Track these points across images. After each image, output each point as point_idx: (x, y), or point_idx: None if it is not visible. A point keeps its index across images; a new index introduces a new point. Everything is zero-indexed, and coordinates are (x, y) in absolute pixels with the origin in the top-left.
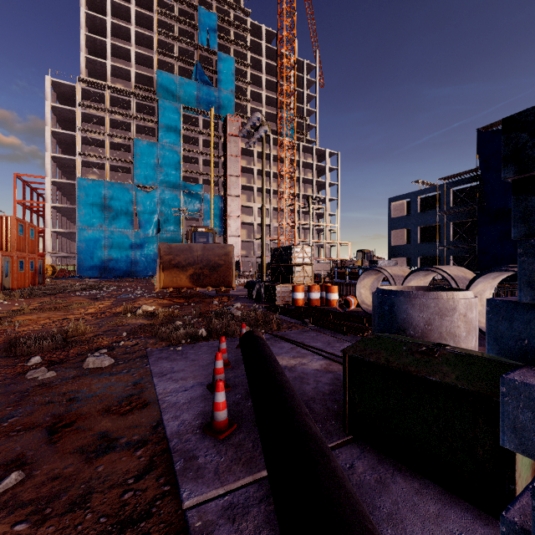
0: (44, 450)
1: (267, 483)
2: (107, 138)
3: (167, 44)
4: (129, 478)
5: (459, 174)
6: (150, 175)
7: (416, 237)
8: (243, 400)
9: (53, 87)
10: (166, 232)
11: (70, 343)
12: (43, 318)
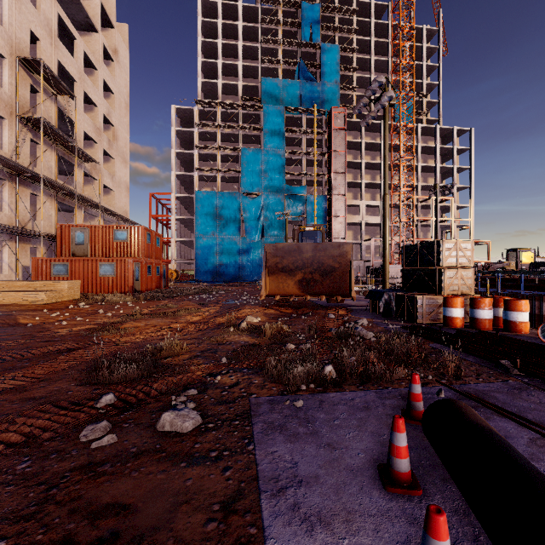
0: None
1: None
2: (218, 151)
3: (271, 50)
4: None
5: None
6: (255, 182)
7: None
8: None
9: (177, 114)
10: (270, 237)
11: (159, 368)
12: (149, 325)
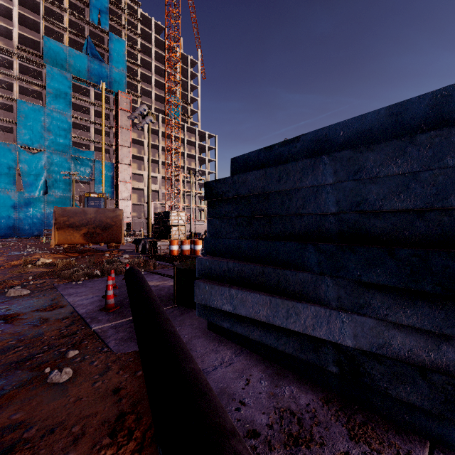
0: (5, 325)
1: (132, 320)
2: None
3: (55, 13)
4: (62, 327)
5: None
6: (36, 138)
7: None
8: (124, 299)
9: None
10: (55, 194)
11: None
12: None
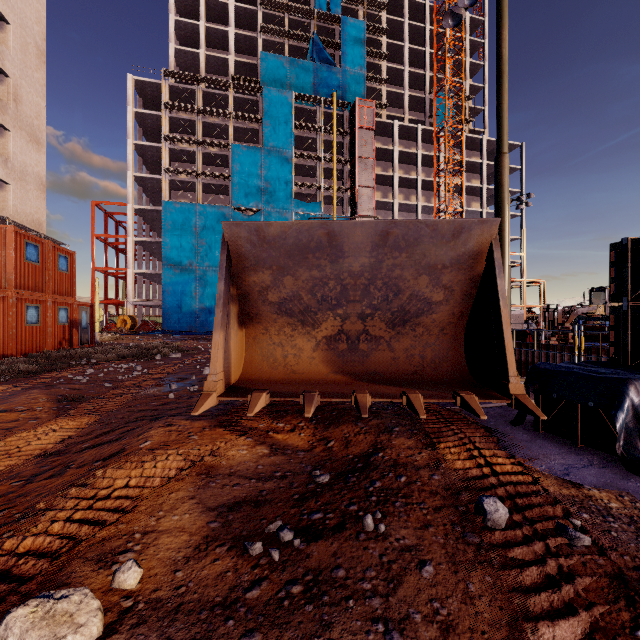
0: None
1: None
2: (199, 148)
3: (274, 19)
4: None
5: None
6: (251, 193)
7: None
8: None
9: (138, 90)
10: None
11: None
12: None
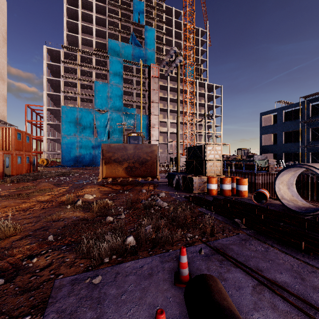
0: None
1: None
2: (78, 81)
3: (114, 23)
4: None
5: (317, 93)
6: (103, 103)
7: (282, 139)
8: None
9: (48, 52)
10: (113, 138)
11: None
12: (0, 206)
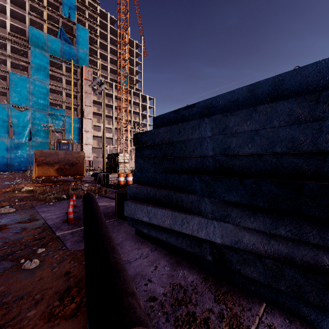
0: None
1: None
2: None
3: (37, 9)
4: (35, 234)
5: None
6: (23, 99)
7: None
8: (81, 215)
9: None
10: (37, 140)
11: None
12: None
